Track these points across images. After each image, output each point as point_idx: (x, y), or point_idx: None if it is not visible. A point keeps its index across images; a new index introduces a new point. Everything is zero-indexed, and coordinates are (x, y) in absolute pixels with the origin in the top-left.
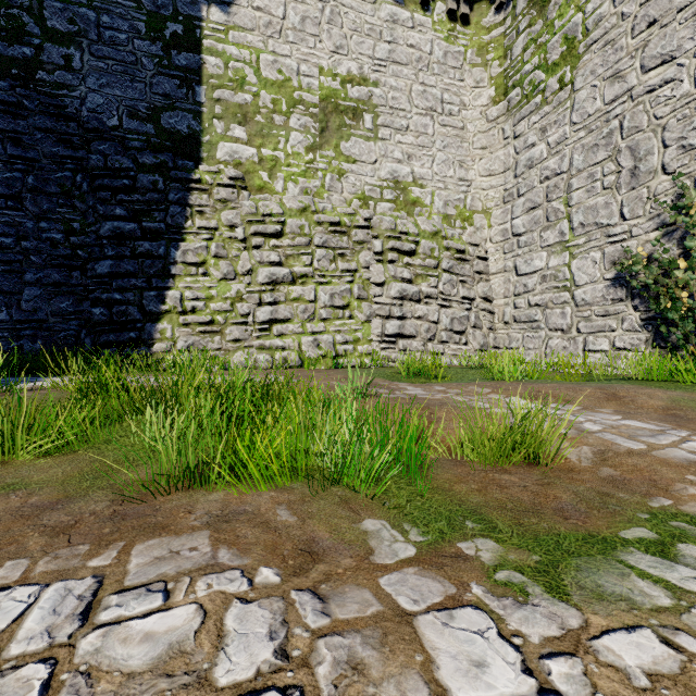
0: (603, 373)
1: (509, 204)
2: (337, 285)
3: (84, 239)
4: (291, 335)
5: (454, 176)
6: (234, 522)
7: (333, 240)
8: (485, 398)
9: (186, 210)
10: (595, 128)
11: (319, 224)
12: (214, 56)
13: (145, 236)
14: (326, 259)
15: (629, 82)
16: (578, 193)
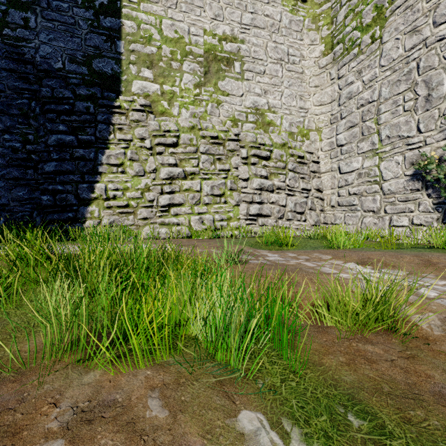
0: (410, 243)
1: (334, 125)
2: (216, 180)
3: (36, 147)
4: (184, 215)
5: (296, 106)
6: (97, 423)
7: (213, 149)
8: (329, 264)
9: (110, 127)
10: (398, 69)
11: (203, 138)
12: (130, 20)
13: (80, 145)
14: (208, 162)
15: (424, 34)
16: (385, 115)
